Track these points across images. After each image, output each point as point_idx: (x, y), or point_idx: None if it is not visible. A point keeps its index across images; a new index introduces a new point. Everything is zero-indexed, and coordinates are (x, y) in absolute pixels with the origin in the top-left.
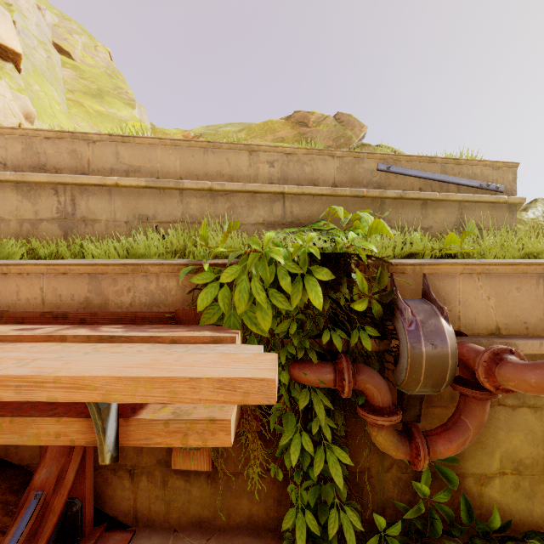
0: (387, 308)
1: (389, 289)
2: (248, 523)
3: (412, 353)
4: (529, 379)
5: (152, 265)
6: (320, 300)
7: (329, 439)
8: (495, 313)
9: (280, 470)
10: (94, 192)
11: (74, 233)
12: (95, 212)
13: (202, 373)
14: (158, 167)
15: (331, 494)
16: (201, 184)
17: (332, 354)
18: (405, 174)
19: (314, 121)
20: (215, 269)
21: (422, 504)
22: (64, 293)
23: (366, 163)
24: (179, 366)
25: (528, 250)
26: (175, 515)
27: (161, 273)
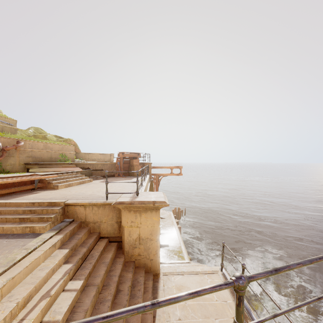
0: None
1: None
2: None
3: None
4: (10, 148)
5: None
6: None
7: None
8: (8, 144)
9: None
10: None
11: None
12: None
13: None
14: None
15: None
16: None
17: None
18: None
19: None
20: None
21: None
22: None
23: None
24: None
25: (14, 137)
26: None
27: None
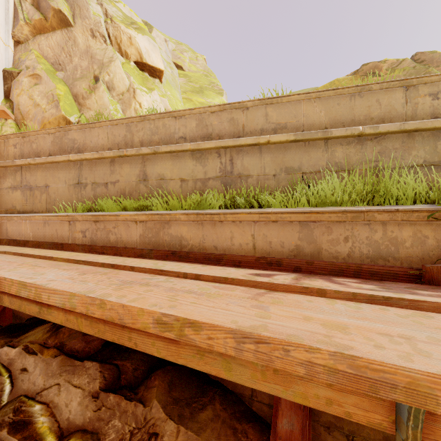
0: None
1: None
2: None
3: None
4: None
5: (379, 212)
6: None
7: None
8: None
9: None
10: (247, 151)
11: (232, 187)
12: (248, 169)
13: None
14: (303, 120)
15: None
16: (351, 130)
17: None
18: None
19: (387, 69)
20: None
21: None
22: (273, 240)
23: None
24: None
25: None
26: None
27: (388, 221)
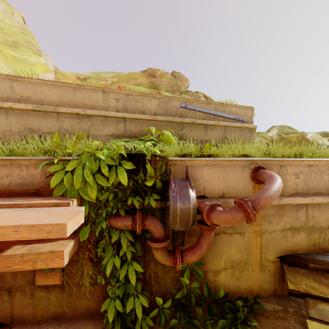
0: (165, 184)
1: (166, 174)
2: (87, 312)
3: (173, 208)
4: (221, 218)
5: (23, 160)
6: (126, 180)
7: (129, 258)
8: (222, 185)
9: (103, 278)
10: None
11: None
12: None
13: (24, 222)
14: (42, 97)
15: (132, 289)
16: (71, 110)
17: (135, 211)
18: (195, 110)
19: (159, 75)
20: (65, 162)
21: (185, 289)
22: None
23: (174, 103)
24: (13, 220)
25: (243, 153)
26: (39, 314)
27: (30, 165)
